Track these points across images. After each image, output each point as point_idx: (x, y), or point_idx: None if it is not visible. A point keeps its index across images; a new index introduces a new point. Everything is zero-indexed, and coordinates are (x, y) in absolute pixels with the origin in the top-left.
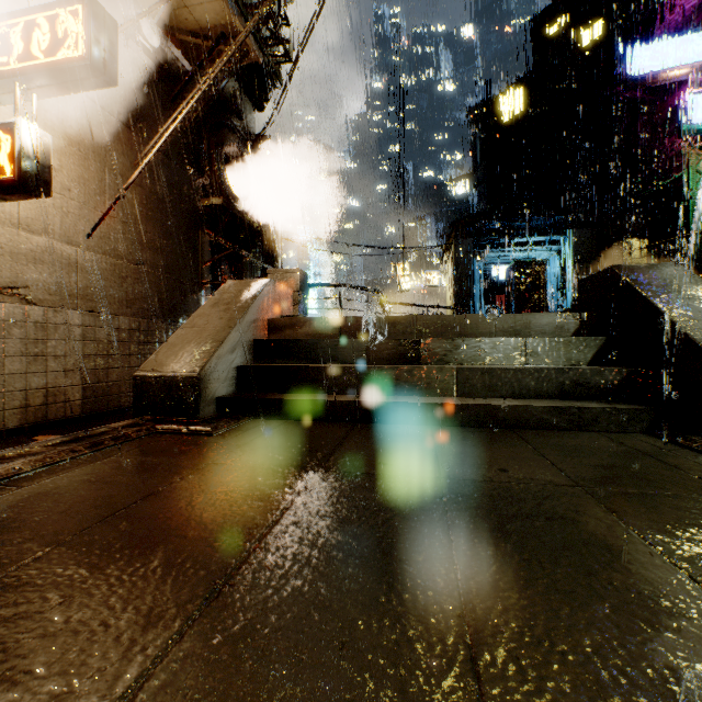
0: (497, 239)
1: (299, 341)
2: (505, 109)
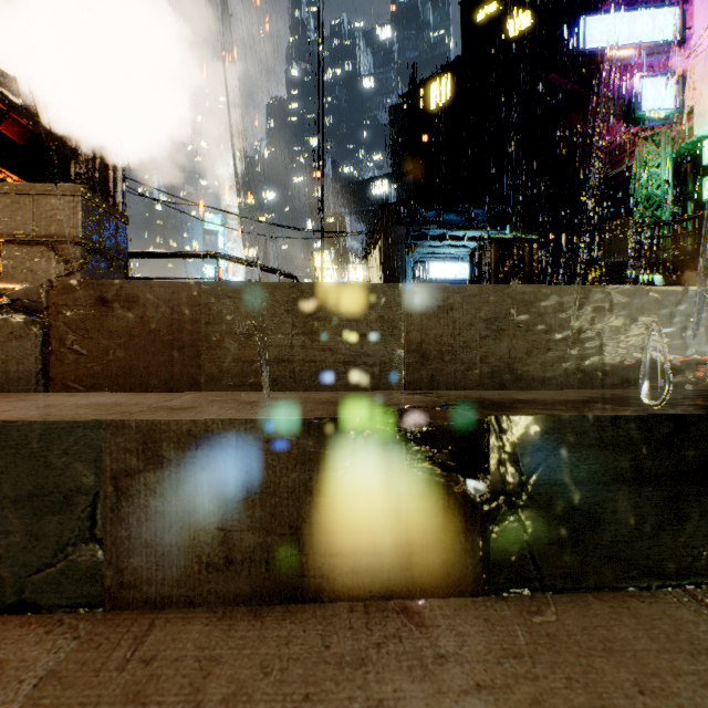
0: (431, 230)
1: None
2: (431, 96)
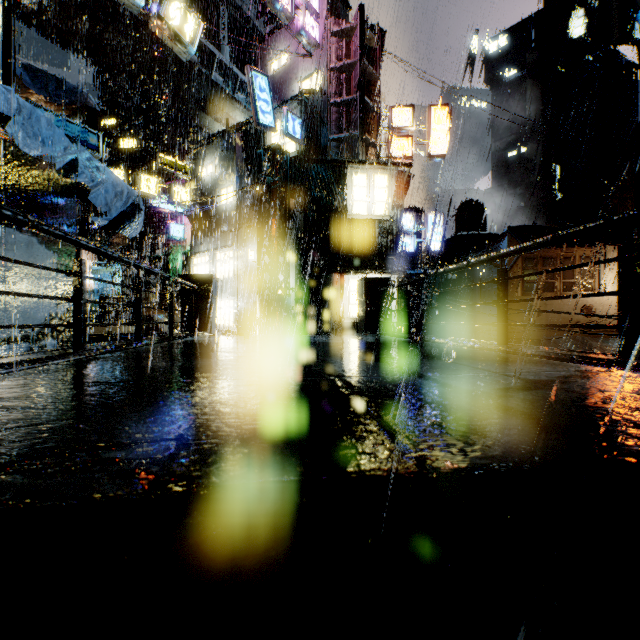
0: None
1: None
2: None
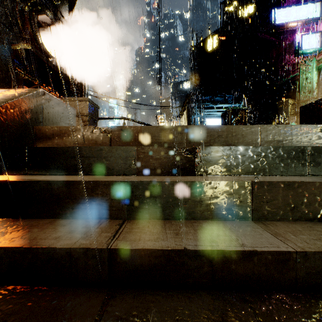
0: (208, 104)
1: (58, 149)
2: (209, 44)
